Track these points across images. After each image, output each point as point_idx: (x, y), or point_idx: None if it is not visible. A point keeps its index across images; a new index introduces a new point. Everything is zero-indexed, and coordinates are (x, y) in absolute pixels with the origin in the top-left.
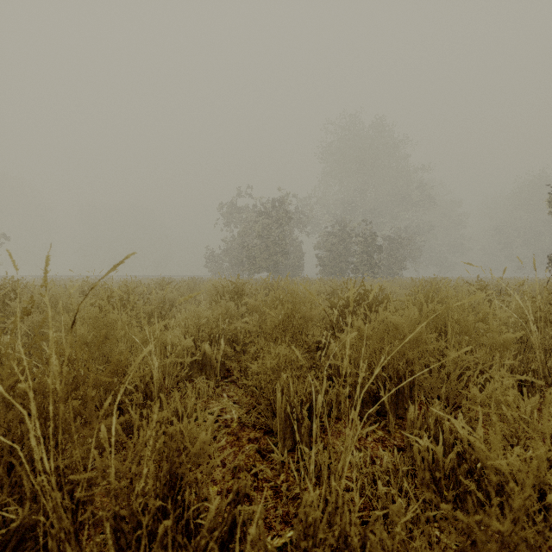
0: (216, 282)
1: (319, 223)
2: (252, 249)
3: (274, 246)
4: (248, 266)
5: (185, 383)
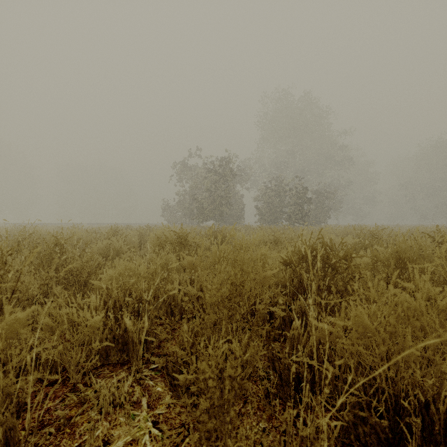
0: (159, 232)
1: (257, 180)
2: (200, 201)
3: (220, 198)
4: (198, 216)
5: (92, 377)
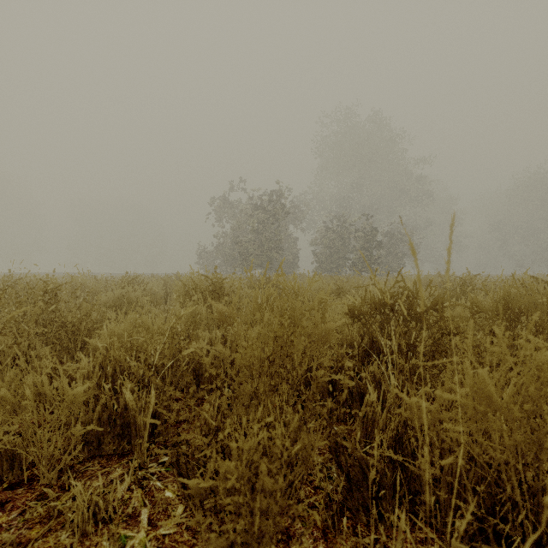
0: (187, 277)
1: (314, 220)
2: (244, 245)
3: (268, 241)
4: (241, 263)
5: (71, 477)
